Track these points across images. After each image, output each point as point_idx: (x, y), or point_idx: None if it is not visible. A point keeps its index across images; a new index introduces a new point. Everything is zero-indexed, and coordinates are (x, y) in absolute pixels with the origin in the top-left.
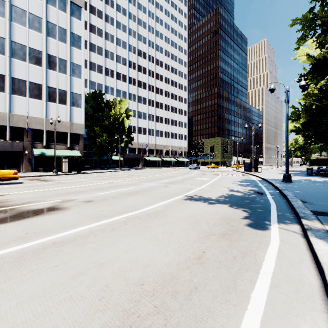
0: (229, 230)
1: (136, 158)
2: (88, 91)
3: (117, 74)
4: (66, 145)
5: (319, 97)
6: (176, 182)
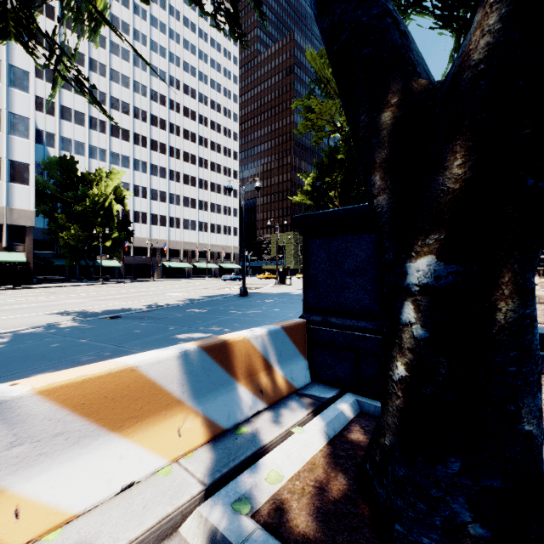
0: (2, 329)
1: (147, 263)
2: (57, 153)
3: (112, 127)
4: (1, 244)
5: (314, 195)
6: (116, 298)
